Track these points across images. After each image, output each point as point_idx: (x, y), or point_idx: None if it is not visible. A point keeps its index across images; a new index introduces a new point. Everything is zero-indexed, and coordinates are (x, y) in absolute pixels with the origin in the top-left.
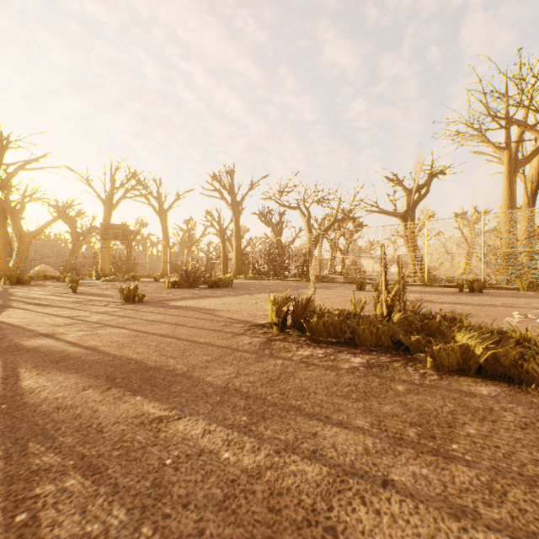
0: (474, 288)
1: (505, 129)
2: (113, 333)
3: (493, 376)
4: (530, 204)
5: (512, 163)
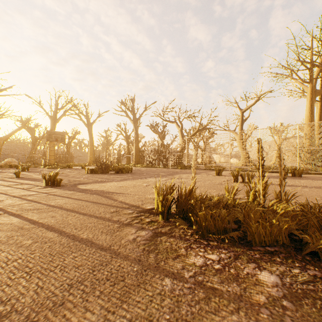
0: (295, 173)
1: (310, 69)
2: None
3: None
4: (320, 120)
5: (313, 92)
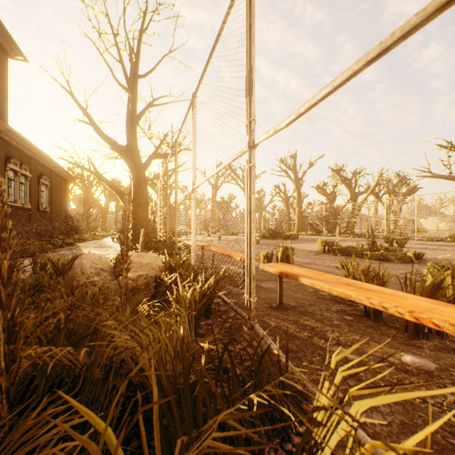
0: None
1: None
2: (263, 250)
3: (382, 260)
4: None
5: None
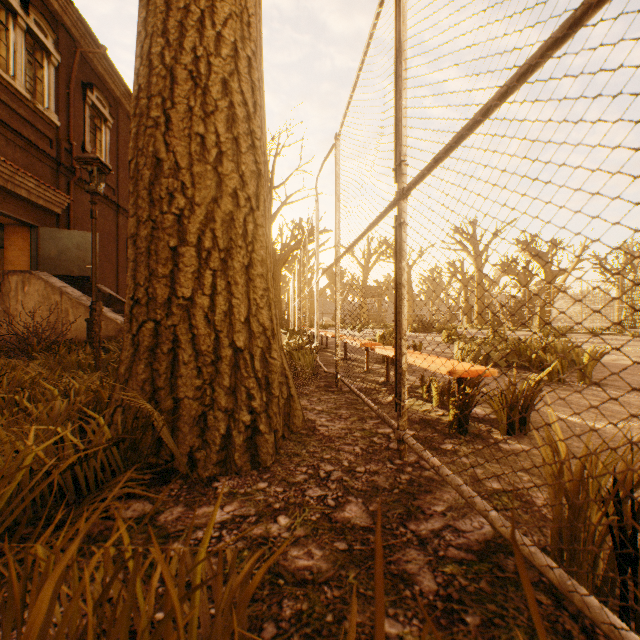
0: None
1: None
2: None
3: None
4: None
5: None
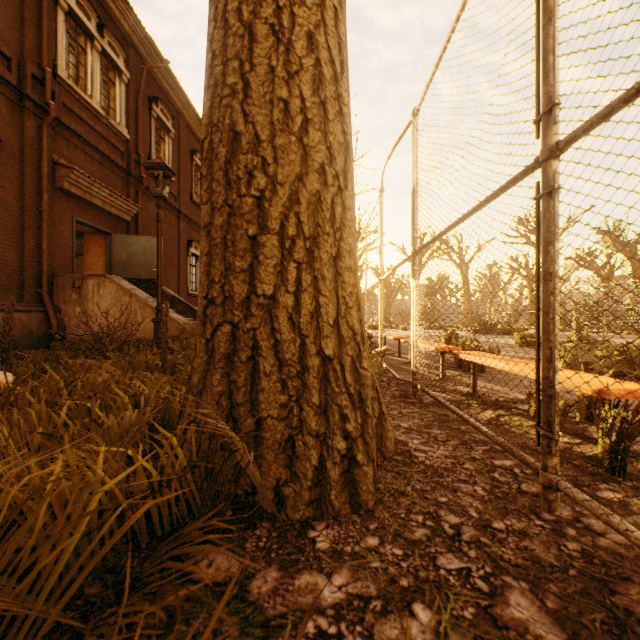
0: None
1: None
2: None
3: None
4: None
5: None
